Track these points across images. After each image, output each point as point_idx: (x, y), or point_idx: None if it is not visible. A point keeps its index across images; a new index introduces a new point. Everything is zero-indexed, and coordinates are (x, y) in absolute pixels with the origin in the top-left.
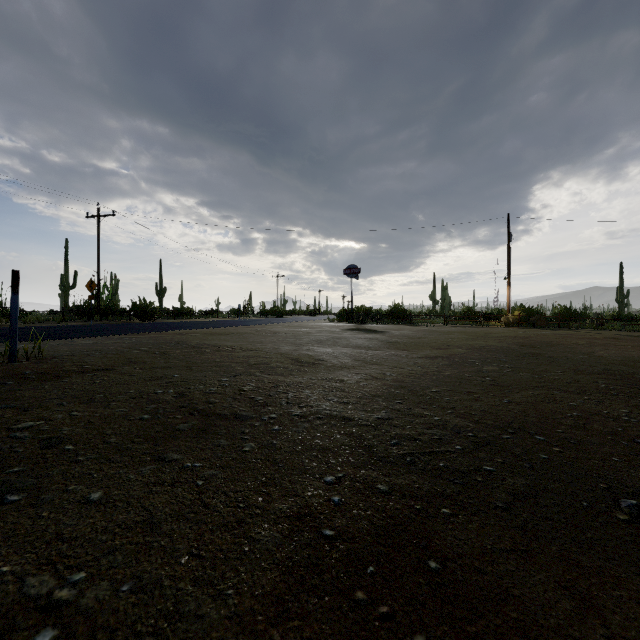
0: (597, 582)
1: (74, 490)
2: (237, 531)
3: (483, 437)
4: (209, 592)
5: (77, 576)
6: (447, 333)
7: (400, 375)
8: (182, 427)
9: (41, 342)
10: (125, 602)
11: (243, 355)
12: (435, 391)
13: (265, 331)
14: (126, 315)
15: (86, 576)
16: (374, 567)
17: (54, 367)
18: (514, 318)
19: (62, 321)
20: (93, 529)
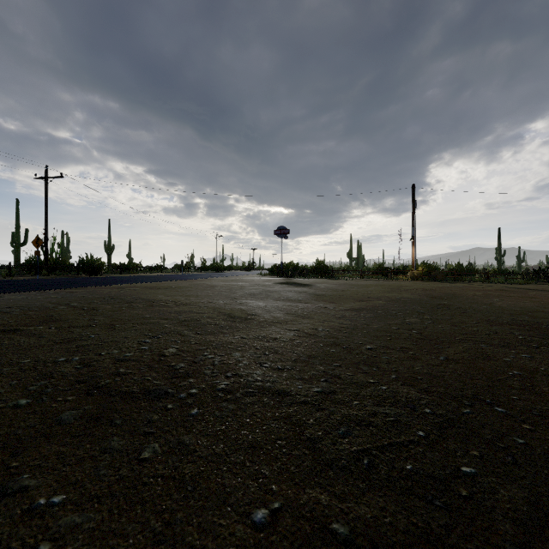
0: None
1: None
2: None
3: (443, 414)
4: None
5: None
6: (365, 286)
7: (332, 330)
8: (67, 417)
9: None
10: None
11: (175, 310)
12: (370, 348)
13: (203, 285)
14: (74, 270)
15: None
16: None
17: None
18: (418, 273)
19: (9, 276)
20: None
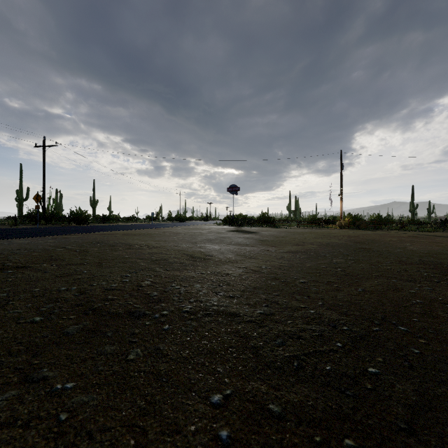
0: None
1: None
2: None
3: (357, 331)
4: None
5: None
6: (301, 233)
7: (273, 268)
8: (71, 330)
9: None
10: None
11: (148, 252)
12: (303, 282)
13: (169, 232)
14: (66, 220)
15: None
16: None
17: None
18: (345, 222)
19: (14, 225)
20: None
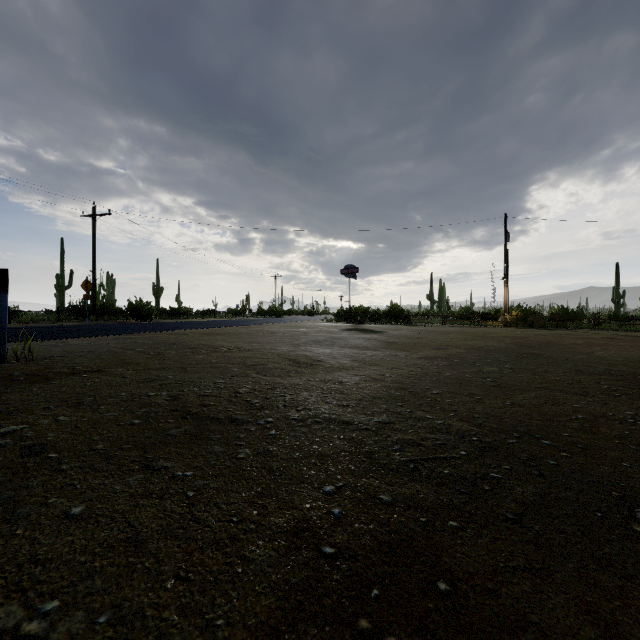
0: (621, 605)
1: (54, 503)
2: (229, 549)
3: (488, 442)
4: (196, 623)
5: (49, 605)
6: (445, 333)
7: (400, 376)
8: (174, 432)
9: (33, 342)
10: (101, 637)
11: (240, 356)
12: (436, 393)
13: (262, 331)
14: (122, 315)
15: (59, 605)
16: (379, 590)
17: (44, 368)
18: (512, 318)
19: (57, 321)
20: (71, 549)
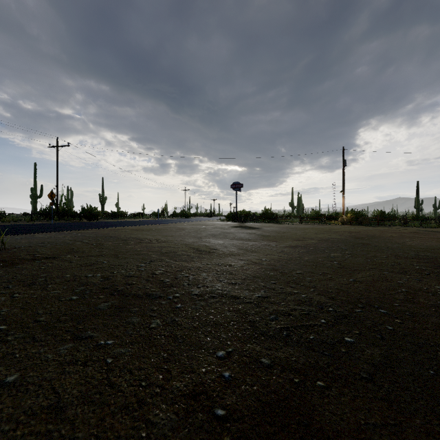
0: None
1: None
2: (137, 413)
3: (341, 311)
4: None
5: None
6: (303, 229)
7: (272, 260)
8: (103, 306)
9: (9, 236)
10: None
11: (158, 246)
12: (299, 273)
13: (175, 228)
14: (77, 216)
15: None
16: None
17: (12, 256)
18: (347, 218)
19: (31, 221)
20: None
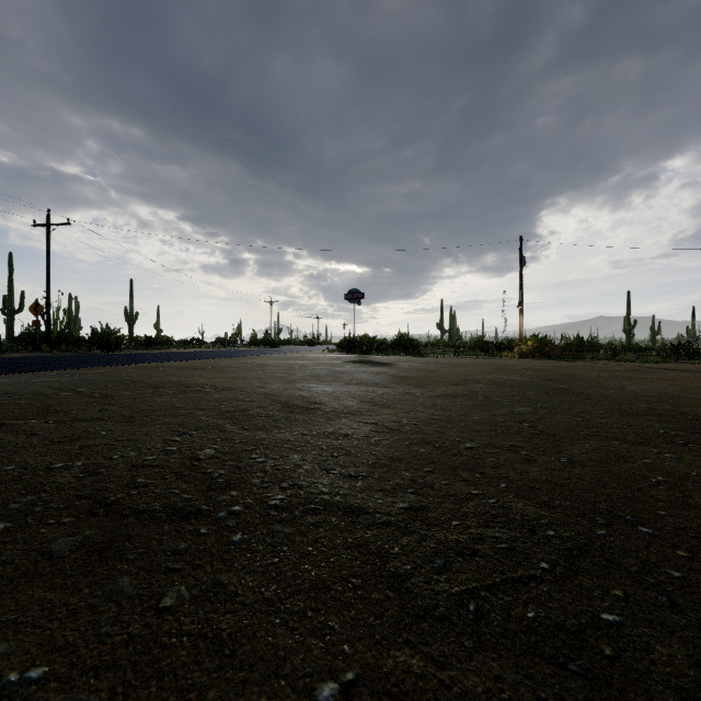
0: None
1: None
2: None
3: (572, 538)
4: None
5: None
6: (461, 365)
7: (420, 423)
8: (60, 548)
9: None
10: None
11: (215, 397)
12: (471, 447)
13: (252, 364)
14: (84, 345)
15: None
16: None
17: None
18: (528, 349)
19: None
20: None
